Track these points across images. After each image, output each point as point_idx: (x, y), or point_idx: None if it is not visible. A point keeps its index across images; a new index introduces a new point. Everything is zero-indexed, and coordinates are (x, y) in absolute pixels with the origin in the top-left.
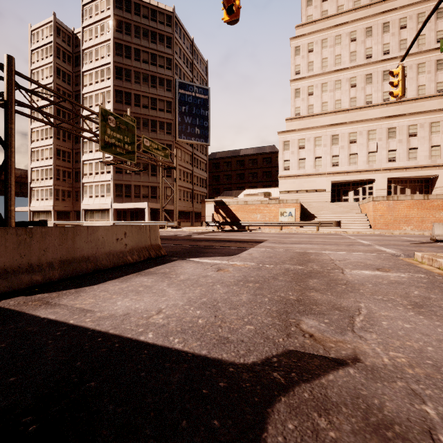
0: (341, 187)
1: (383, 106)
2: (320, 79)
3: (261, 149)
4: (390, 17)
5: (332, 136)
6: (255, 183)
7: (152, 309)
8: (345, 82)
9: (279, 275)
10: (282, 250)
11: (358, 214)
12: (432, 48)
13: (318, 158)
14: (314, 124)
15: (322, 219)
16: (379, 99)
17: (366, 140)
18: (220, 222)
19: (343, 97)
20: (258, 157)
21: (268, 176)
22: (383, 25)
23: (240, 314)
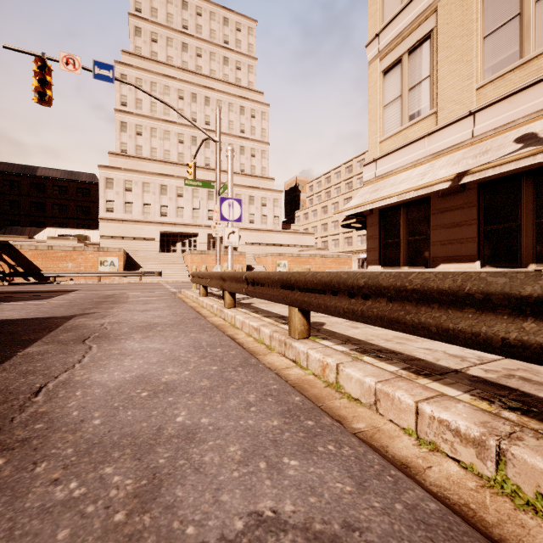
0: (170, 238)
1: (205, 169)
2: (149, 122)
3: (75, 174)
4: (211, 94)
5: (161, 186)
6: (65, 219)
7: (6, 316)
8: (174, 135)
9: (86, 303)
10: (93, 294)
11: (181, 265)
12: (238, 135)
13: (146, 205)
14: (143, 168)
15: (148, 269)
16: (202, 162)
17: (191, 197)
18: (6, 272)
19: (172, 149)
20: (69, 185)
21: (86, 212)
22: (205, 98)
23: (62, 312)
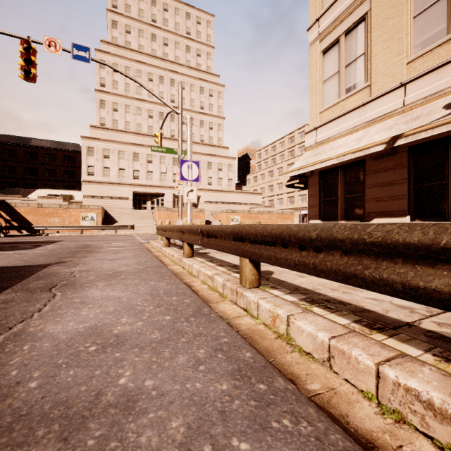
0: (142, 197)
1: (170, 140)
2: (124, 100)
3: (62, 144)
4: (175, 77)
5: (134, 153)
6: (54, 181)
7: None
8: (144, 111)
9: (64, 252)
10: (73, 245)
11: (150, 220)
12: (198, 111)
13: (122, 170)
14: (119, 139)
15: (122, 223)
16: (168, 134)
17: (159, 163)
18: (3, 226)
19: (143, 123)
20: (58, 153)
21: (71, 176)
22: (171, 80)
23: (40, 260)
